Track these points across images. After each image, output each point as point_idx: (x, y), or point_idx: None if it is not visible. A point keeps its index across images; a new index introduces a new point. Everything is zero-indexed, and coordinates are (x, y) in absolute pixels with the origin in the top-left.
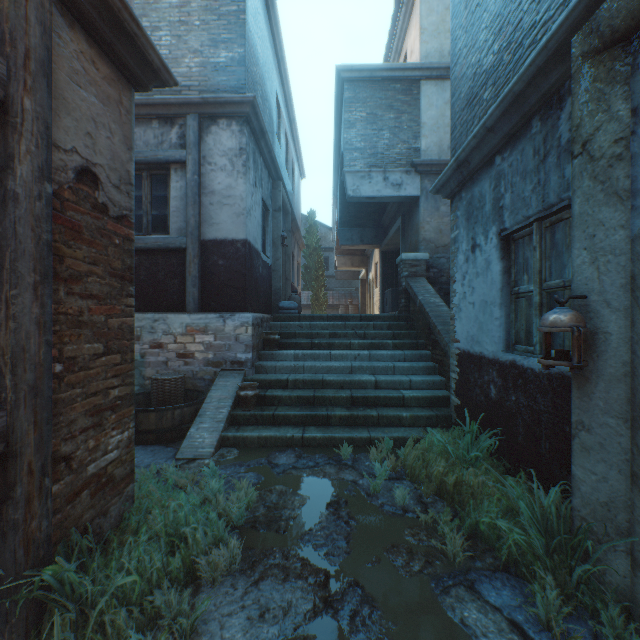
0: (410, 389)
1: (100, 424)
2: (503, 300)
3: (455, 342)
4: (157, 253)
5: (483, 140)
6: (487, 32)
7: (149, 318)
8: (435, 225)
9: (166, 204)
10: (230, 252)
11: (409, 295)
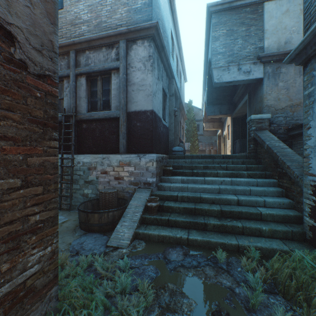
0: (264, 207)
1: (17, 247)
2: None
3: (310, 175)
4: (104, 121)
5: None
6: None
7: (100, 157)
8: (274, 95)
9: (109, 93)
10: (143, 118)
11: (256, 142)
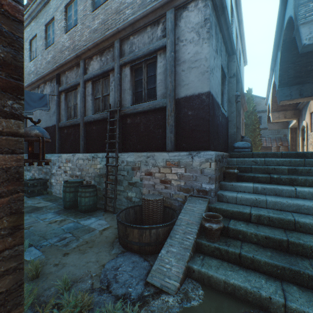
0: None
1: None
2: None
3: None
4: (149, 113)
5: None
6: None
7: (144, 155)
8: None
9: (155, 80)
10: (196, 104)
11: None
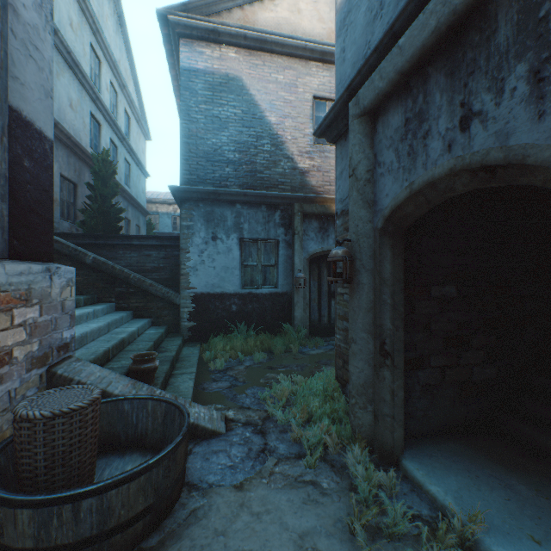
0: (145, 331)
1: None
2: (240, 267)
3: (190, 289)
4: None
5: (238, 195)
6: (230, 141)
7: None
8: None
9: None
10: (39, 151)
11: None
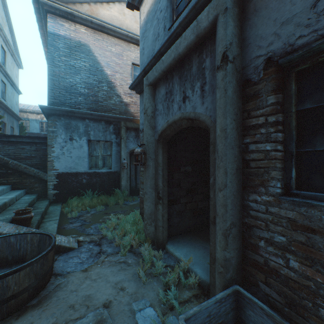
0: (21, 197)
1: None
2: (88, 157)
3: (54, 170)
4: None
5: (87, 114)
6: (81, 82)
7: None
8: None
9: None
10: None
11: None
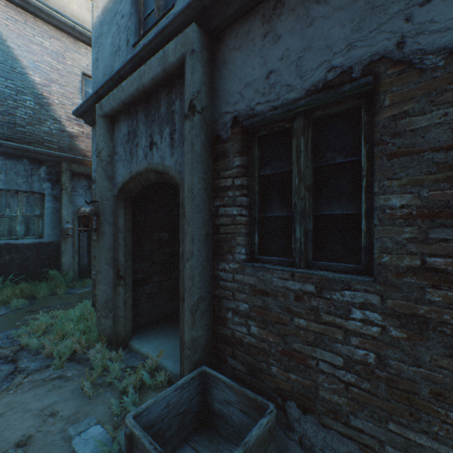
0: None
1: None
2: None
3: None
4: None
5: None
6: None
7: None
8: None
9: None
10: None
11: None
